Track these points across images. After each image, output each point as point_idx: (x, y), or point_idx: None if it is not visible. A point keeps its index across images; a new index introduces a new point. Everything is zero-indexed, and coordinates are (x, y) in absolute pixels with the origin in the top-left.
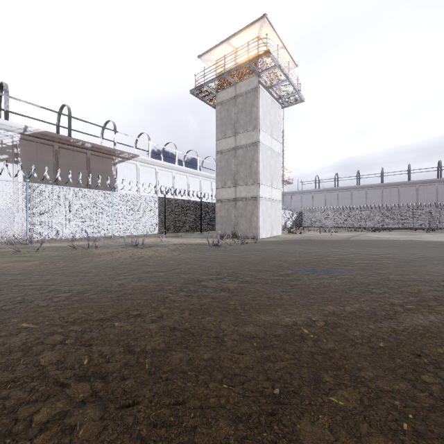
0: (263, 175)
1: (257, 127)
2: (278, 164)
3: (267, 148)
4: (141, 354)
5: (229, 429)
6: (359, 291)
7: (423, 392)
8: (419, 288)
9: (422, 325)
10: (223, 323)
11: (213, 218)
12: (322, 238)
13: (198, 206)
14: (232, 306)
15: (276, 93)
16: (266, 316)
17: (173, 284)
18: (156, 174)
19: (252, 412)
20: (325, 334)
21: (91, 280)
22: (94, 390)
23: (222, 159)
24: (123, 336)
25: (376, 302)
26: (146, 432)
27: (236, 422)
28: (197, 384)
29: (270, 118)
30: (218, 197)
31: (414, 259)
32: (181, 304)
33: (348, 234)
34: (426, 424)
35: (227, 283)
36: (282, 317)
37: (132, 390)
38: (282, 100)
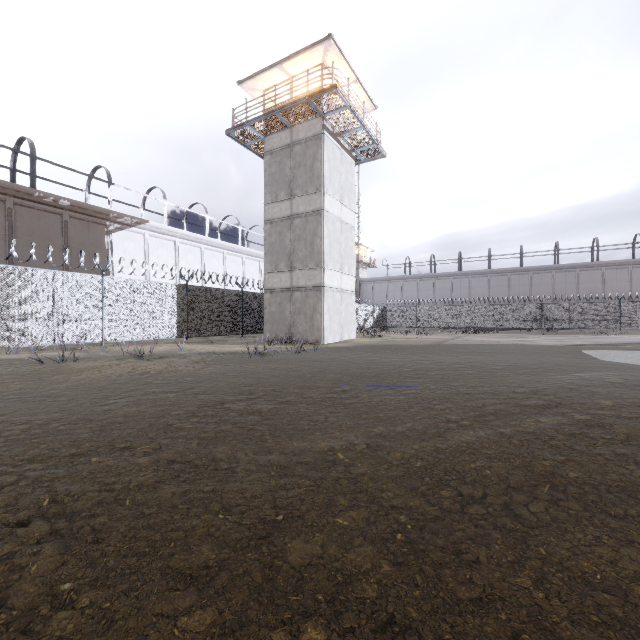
0: (330, 256)
1: (321, 189)
2: (351, 240)
3: (335, 218)
4: (123, 491)
5: (211, 552)
6: (419, 407)
7: (434, 506)
8: (484, 402)
9: (468, 442)
10: (241, 452)
11: (260, 316)
12: (407, 343)
13: (237, 298)
14: (259, 432)
15: (348, 143)
16: (299, 441)
17: (184, 407)
18: (175, 249)
19: (243, 537)
20: (361, 458)
21: (64, 406)
22: (55, 530)
23: (272, 231)
24: (102, 473)
25: (432, 419)
26: (113, 562)
27: (223, 547)
28: (187, 516)
29: (340, 177)
30: (267, 285)
31: (502, 368)
32: (189, 433)
33: (443, 337)
34: (421, 533)
35: (261, 404)
36: (318, 442)
37: (104, 527)
38: (357, 153)
